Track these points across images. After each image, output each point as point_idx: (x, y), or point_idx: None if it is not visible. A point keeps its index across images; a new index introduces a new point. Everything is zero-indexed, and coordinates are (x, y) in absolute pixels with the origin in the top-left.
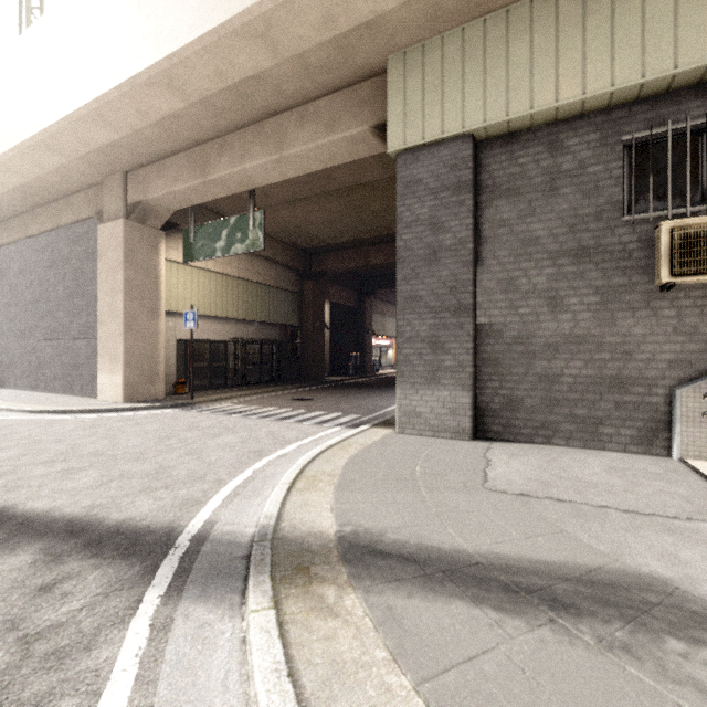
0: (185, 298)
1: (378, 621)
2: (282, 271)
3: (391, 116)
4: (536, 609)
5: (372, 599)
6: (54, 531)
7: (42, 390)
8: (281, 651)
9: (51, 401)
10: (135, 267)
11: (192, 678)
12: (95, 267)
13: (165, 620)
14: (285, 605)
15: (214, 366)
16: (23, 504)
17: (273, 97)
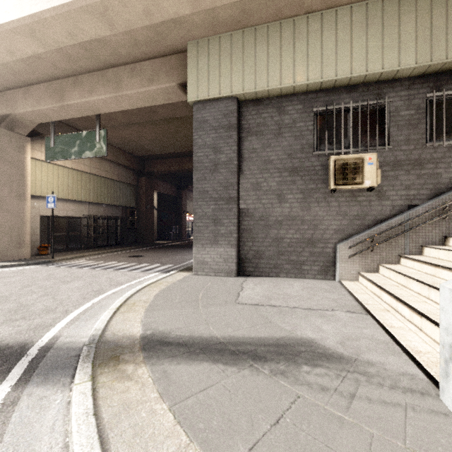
0: (47, 186)
1: (156, 379)
2: (123, 170)
3: (189, 79)
4: (245, 361)
5: (155, 368)
6: None
7: None
8: (91, 402)
9: None
10: (4, 162)
11: (30, 428)
12: None
13: (13, 399)
14: (99, 378)
15: (71, 234)
16: None
17: (112, 55)
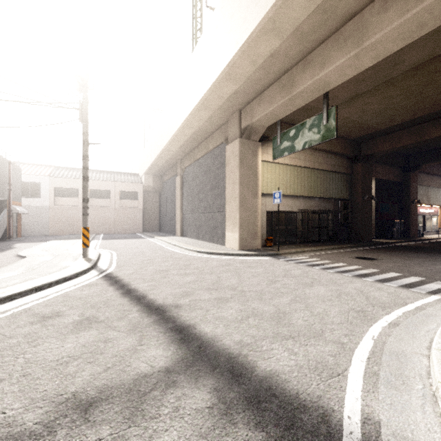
0: (271, 184)
1: None
2: (336, 158)
3: None
4: None
5: None
6: (220, 366)
7: (200, 239)
8: None
9: (205, 246)
10: (244, 167)
11: None
12: (224, 171)
13: None
14: None
15: (289, 228)
16: (199, 325)
17: None
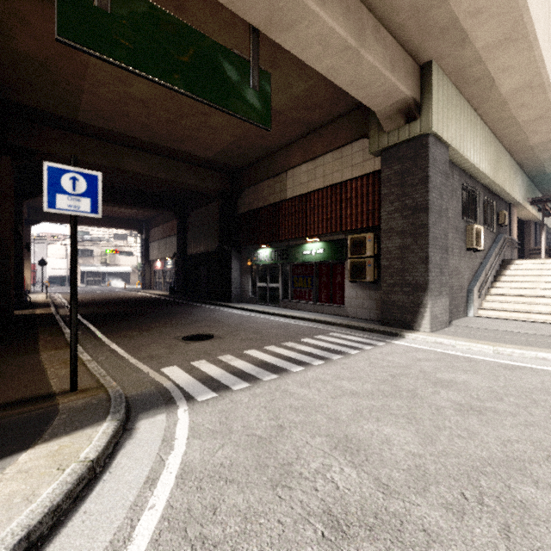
0: None
1: None
2: None
3: (433, 105)
4: None
5: None
6: None
7: None
8: None
9: None
10: None
11: None
12: None
13: None
14: None
15: None
16: None
17: None
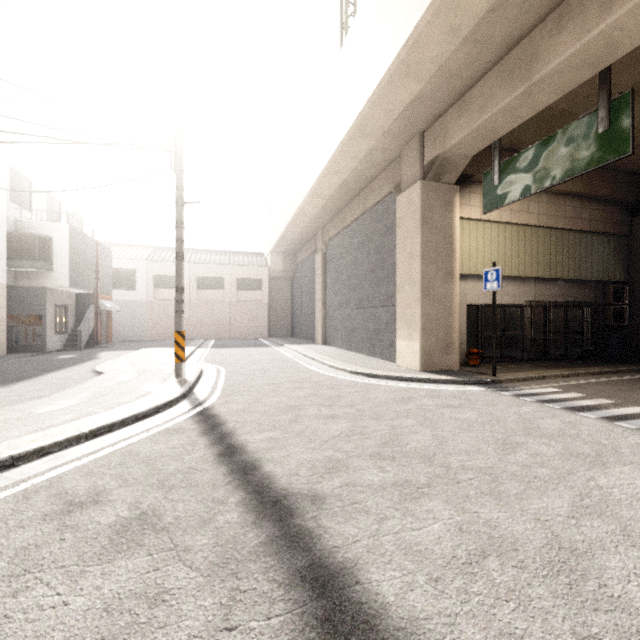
0: (476, 258)
1: None
2: (598, 208)
3: None
4: None
5: None
6: None
7: (353, 350)
8: None
9: (361, 362)
10: (430, 229)
11: None
12: (393, 239)
13: None
14: None
15: (508, 334)
16: (366, 568)
17: None
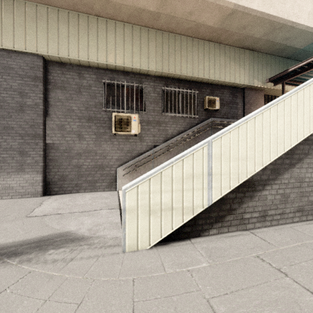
0: None
1: None
2: None
3: None
4: (0, 260)
5: None
6: None
7: None
8: None
9: None
10: None
11: None
12: None
13: None
14: None
15: None
16: None
17: None
